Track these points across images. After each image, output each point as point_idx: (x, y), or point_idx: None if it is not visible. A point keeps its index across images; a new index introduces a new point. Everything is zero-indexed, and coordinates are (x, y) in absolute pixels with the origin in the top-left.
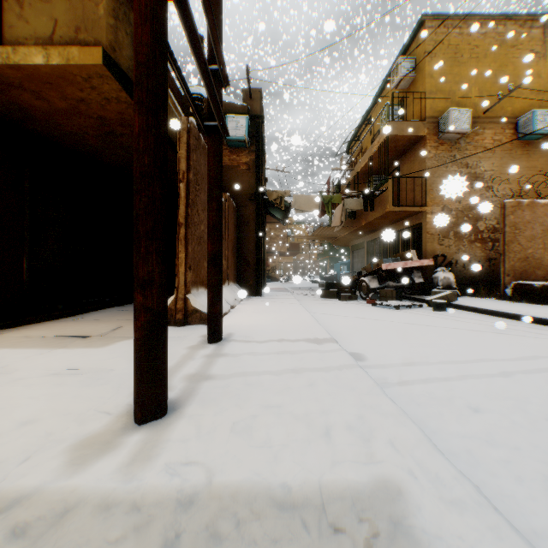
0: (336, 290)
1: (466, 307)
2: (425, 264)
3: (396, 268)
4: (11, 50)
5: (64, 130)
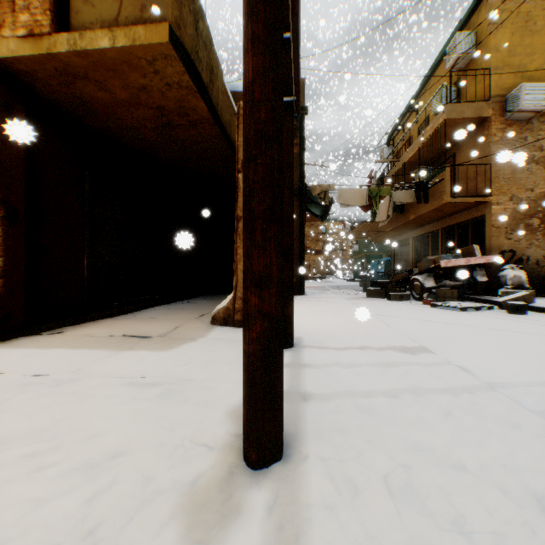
0: (384, 289)
1: None
2: (491, 260)
3: (456, 265)
4: (77, 36)
5: (122, 124)
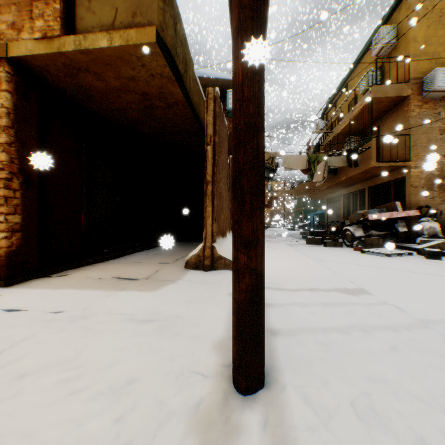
0: (321, 238)
1: None
2: (411, 214)
3: (381, 218)
4: (81, 38)
5: (113, 107)
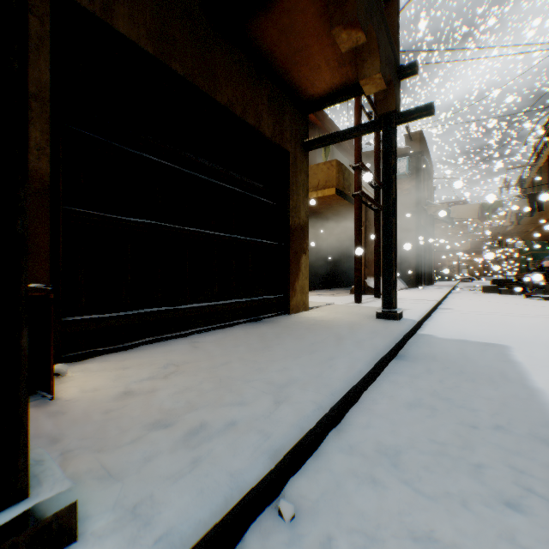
0: (499, 286)
1: None
2: None
3: None
4: None
5: (312, 209)
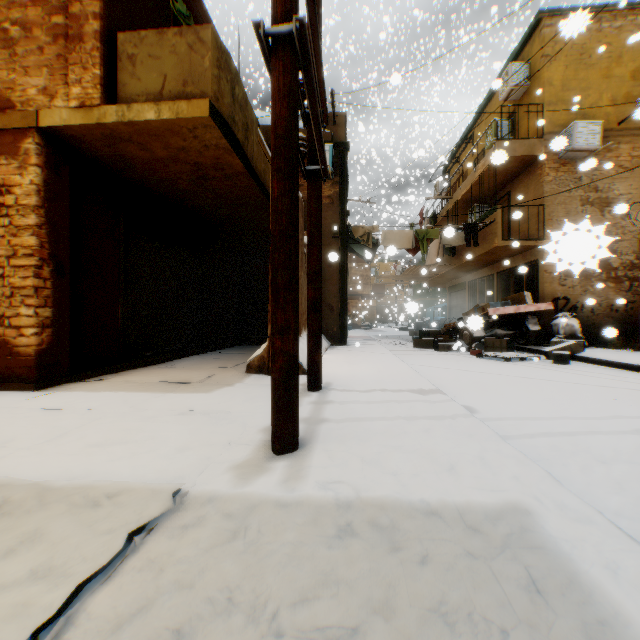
0: (433, 339)
1: (594, 360)
2: (542, 308)
3: (505, 313)
4: (125, 108)
5: (158, 176)
